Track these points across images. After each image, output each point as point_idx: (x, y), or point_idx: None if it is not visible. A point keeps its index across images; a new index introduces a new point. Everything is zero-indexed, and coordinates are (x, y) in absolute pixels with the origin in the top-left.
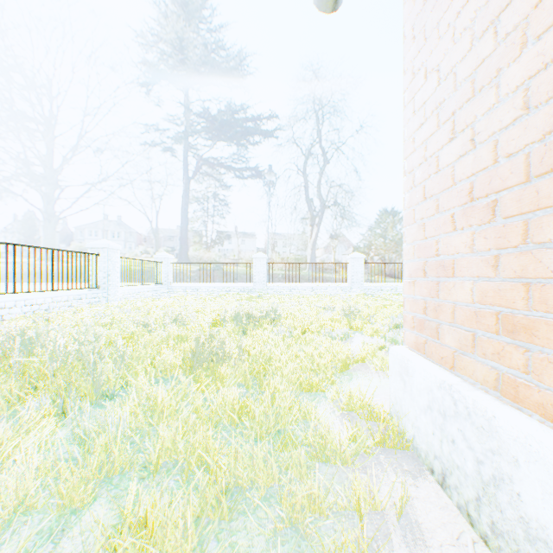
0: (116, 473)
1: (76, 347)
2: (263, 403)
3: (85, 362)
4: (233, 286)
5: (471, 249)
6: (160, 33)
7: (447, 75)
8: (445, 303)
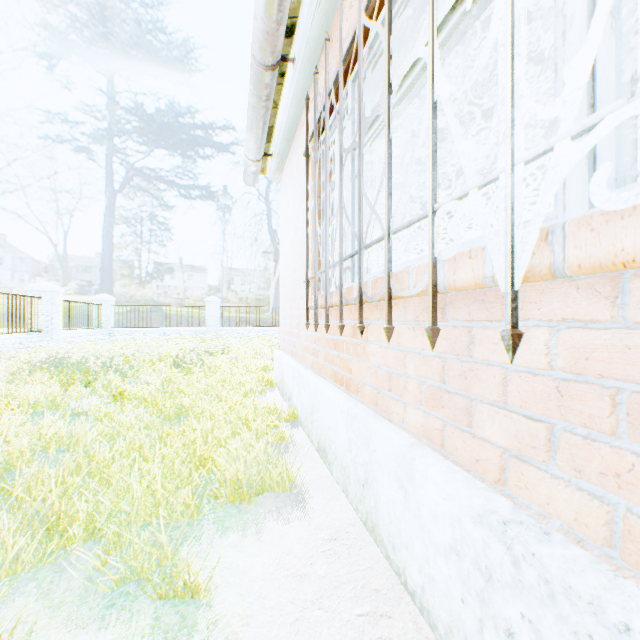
0: (159, 393)
1: (102, 361)
2: (217, 373)
3: (117, 366)
4: (185, 330)
5: (289, 311)
6: (81, 14)
7: (287, 246)
8: (286, 330)
